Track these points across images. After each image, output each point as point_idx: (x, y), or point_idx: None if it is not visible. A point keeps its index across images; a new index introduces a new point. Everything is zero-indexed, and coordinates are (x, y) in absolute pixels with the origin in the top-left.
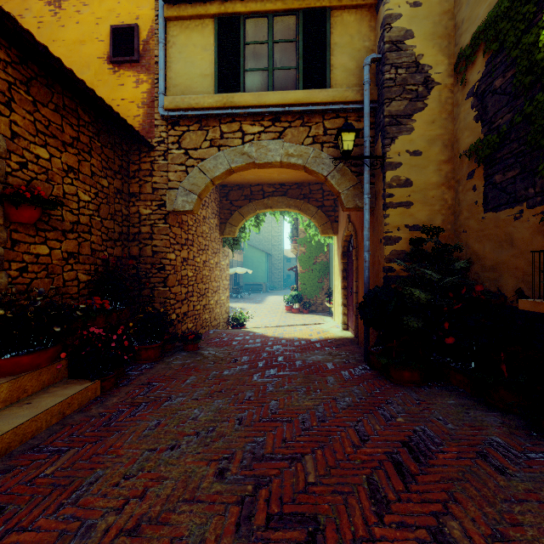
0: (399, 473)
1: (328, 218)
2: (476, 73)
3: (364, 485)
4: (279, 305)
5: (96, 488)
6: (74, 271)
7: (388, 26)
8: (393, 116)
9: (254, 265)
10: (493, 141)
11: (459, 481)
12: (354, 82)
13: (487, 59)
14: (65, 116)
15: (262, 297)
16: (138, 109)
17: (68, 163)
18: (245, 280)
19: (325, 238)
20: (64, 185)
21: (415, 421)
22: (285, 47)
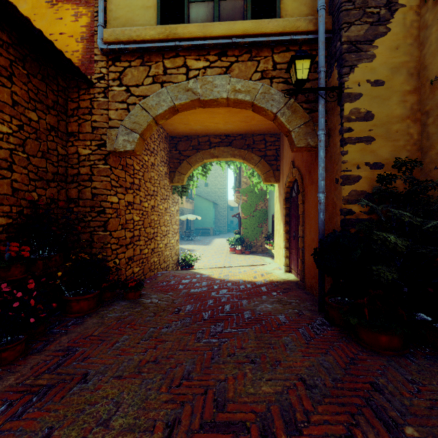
0: None
1: (270, 166)
2: None
3: None
4: (224, 247)
5: None
6: None
7: None
8: (352, 41)
9: (203, 213)
10: None
11: None
12: (306, 12)
13: None
14: None
15: (209, 239)
16: (76, 43)
17: None
18: (195, 225)
19: (268, 186)
20: None
21: (435, 435)
22: None
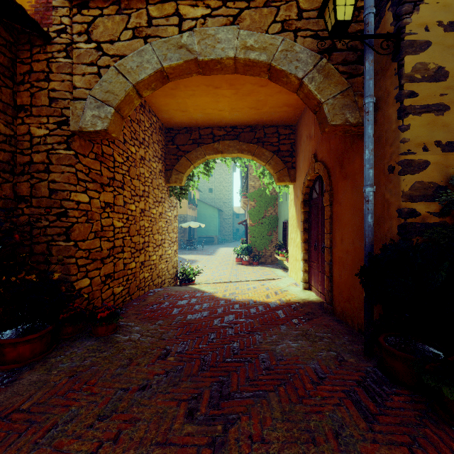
0: None
1: (284, 164)
2: None
3: None
4: (229, 257)
5: None
6: None
7: None
8: None
9: (207, 220)
10: None
11: None
12: None
13: None
14: None
15: (214, 248)
16: None
17: None
18: (199, 233)
19: (281, 187)
20: None
21: None
22: None
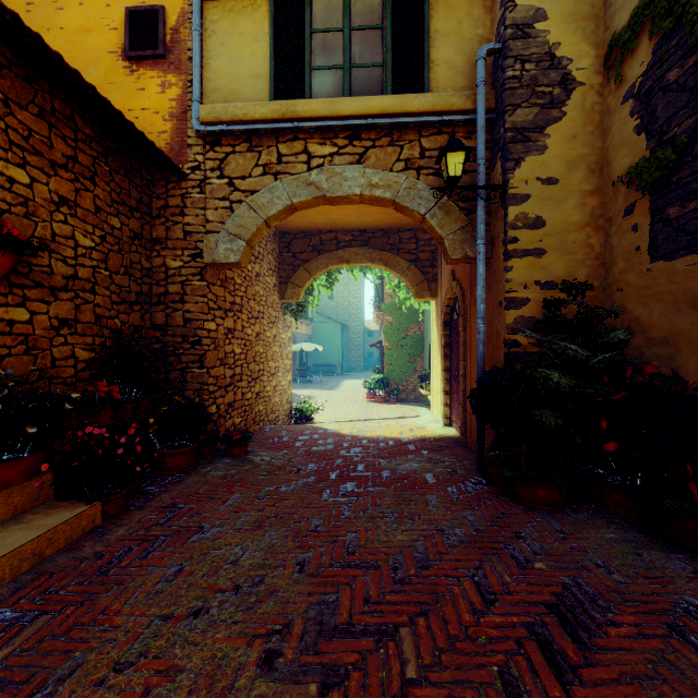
0: (551, 664)
1: (424, 275)
2: (638, 65)
3: (496, 686)
4: (358, 392)
5: (68, 688)
6: (69, 346)
7: (512, 4)
8: (519, 129)
9: (326, 340)
10: (666, 158)
11: (650, 681)
12: (463, 84)
13: (655, 44)
14: (55, 124)
15: (336, 381)
16: (164, 122)
17: (59, 192)
18: (314, 359)
19: (420, 303)
20: (53, 223)
21: (562, 567)
22: (367, 36)
